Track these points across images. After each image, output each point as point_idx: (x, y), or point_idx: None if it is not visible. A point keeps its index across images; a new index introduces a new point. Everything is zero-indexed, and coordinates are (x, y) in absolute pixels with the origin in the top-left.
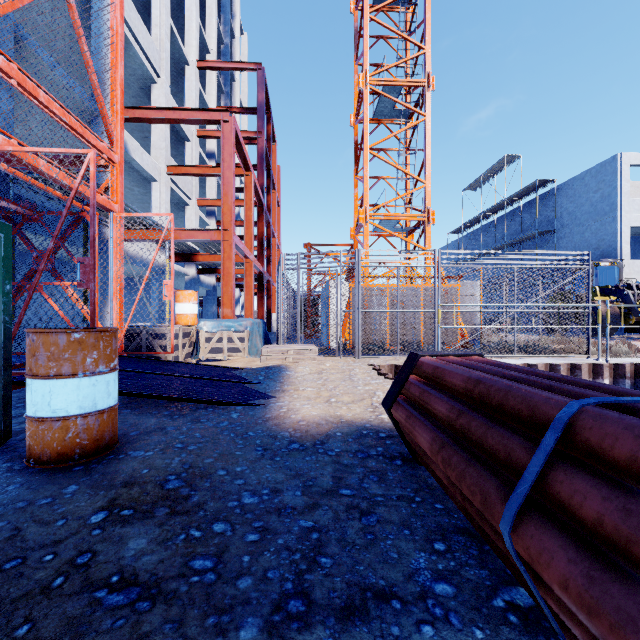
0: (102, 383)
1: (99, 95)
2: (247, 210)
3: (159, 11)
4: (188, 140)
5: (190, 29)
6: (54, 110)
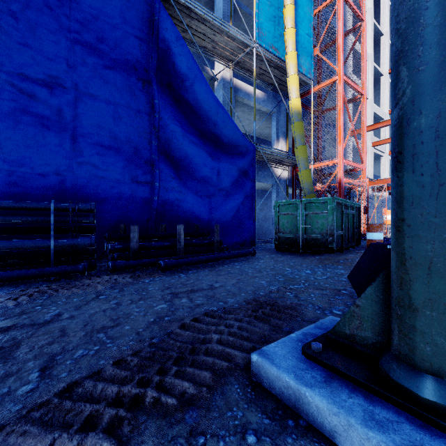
0: (381, 234)
1: (360, 150)
2: None
3: (367, 66)
4: (382, 119)
5: (384, 54)
6: (351, 165)
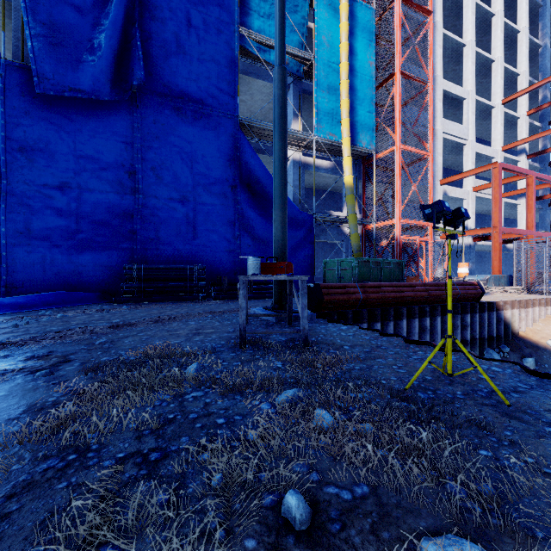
0: None
1: None
2: (529, 201)
3: (467, 104)
4: (493, 158)
5: (495, 83)
6: (412, 223)
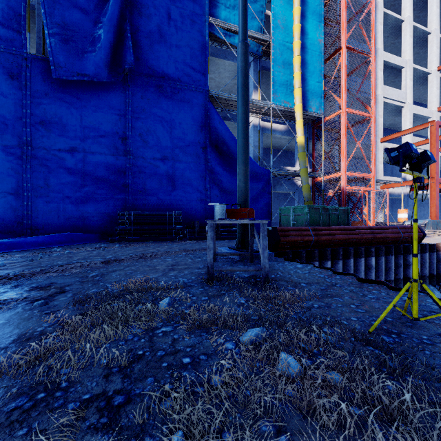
0: None
1: (367, 162)
2: None
3: (405, 72)
4: (429, 118)
5: (431, 52)
6: (356, 175)
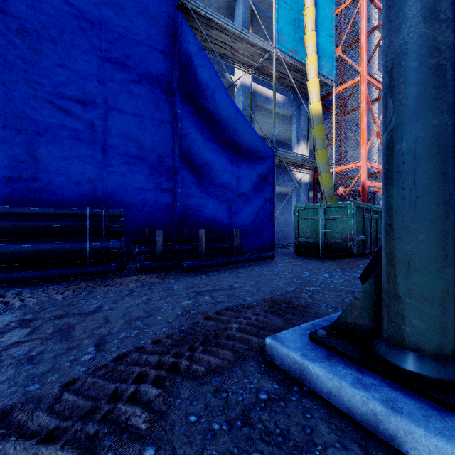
0: None
1: None
2: None
3: None
4: None
5: None
6: (376, 167)
